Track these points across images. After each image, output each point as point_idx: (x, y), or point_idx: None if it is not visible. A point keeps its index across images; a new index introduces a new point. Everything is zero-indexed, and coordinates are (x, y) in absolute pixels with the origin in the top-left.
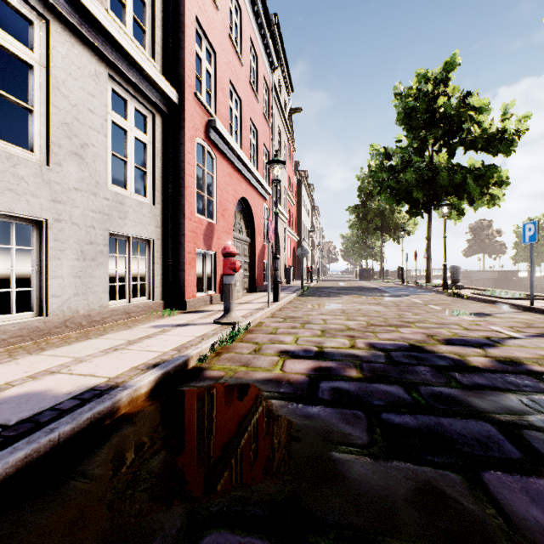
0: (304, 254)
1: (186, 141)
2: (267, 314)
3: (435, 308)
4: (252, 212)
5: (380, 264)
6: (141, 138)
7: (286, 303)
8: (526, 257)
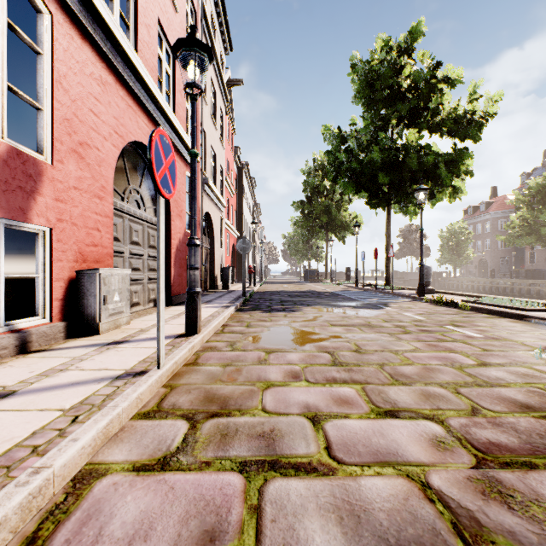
0: (247, 248)
1: None
2: (145, 398)
3: (470, 334)
4: None
5: (325, 265)
6: None
7: (216, 330)
8: (449, 259)
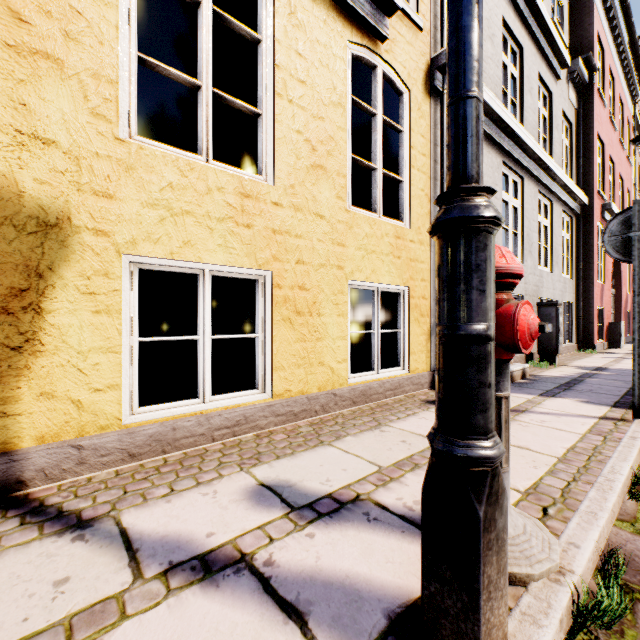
0: None
1: (594, 230)
2: None
3: None
4: (620, 264)
5: None
6: (567, 237)
7: None
8: None
